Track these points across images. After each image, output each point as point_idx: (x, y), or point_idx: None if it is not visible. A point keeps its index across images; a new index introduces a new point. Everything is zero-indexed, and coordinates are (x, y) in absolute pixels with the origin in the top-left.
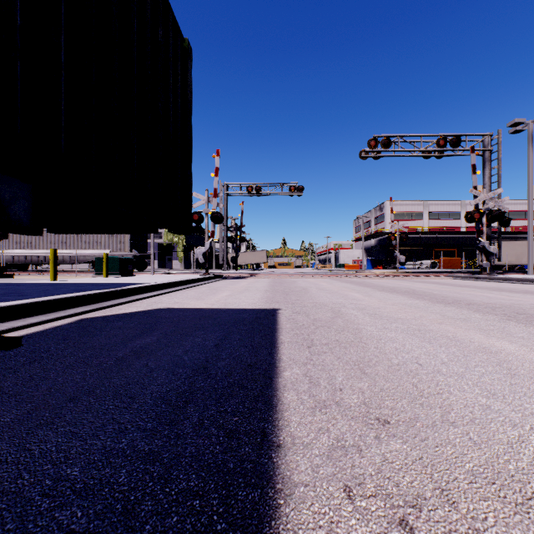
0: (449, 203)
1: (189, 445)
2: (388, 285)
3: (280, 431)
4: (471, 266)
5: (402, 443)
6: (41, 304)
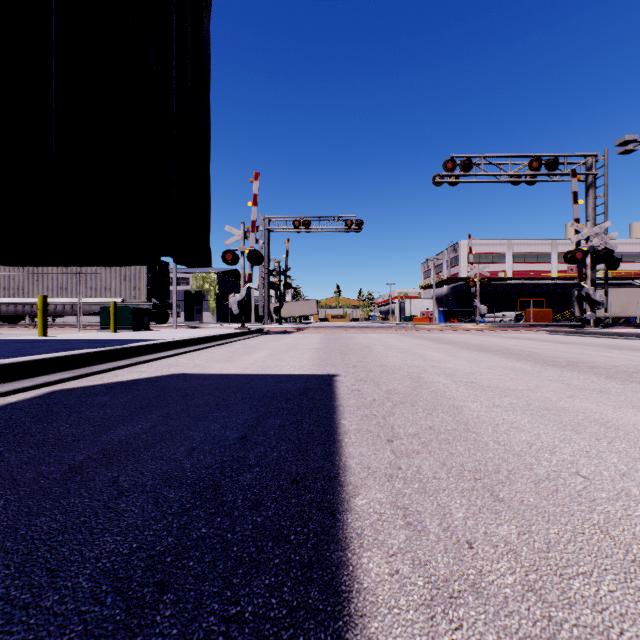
0: (537, 242)
1: None
2: (472, 342)
3: None
4: (564, 319)
5: None
6: None
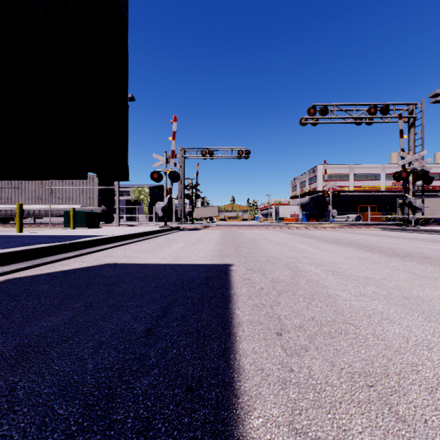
0: (371, 166)
1: None
2: (329, 237)
3: None
4: (390, 219)
5: None
6: None
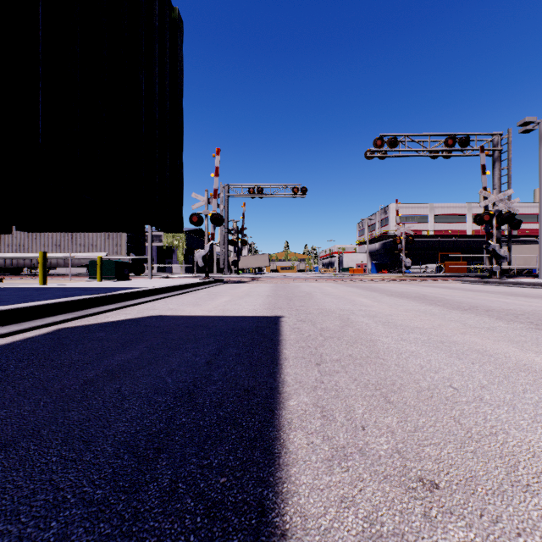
0: (454, 205)
1: (149, 533)
2: (396, 290)
3: (285, 504)
4: (477, 270)
5: (466, 528)
6: (14, 311)
